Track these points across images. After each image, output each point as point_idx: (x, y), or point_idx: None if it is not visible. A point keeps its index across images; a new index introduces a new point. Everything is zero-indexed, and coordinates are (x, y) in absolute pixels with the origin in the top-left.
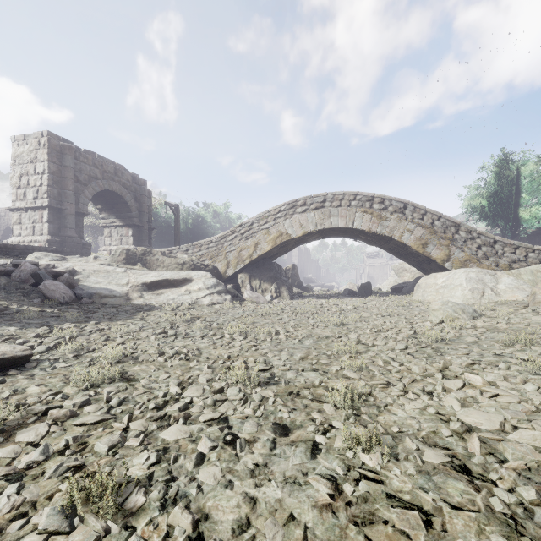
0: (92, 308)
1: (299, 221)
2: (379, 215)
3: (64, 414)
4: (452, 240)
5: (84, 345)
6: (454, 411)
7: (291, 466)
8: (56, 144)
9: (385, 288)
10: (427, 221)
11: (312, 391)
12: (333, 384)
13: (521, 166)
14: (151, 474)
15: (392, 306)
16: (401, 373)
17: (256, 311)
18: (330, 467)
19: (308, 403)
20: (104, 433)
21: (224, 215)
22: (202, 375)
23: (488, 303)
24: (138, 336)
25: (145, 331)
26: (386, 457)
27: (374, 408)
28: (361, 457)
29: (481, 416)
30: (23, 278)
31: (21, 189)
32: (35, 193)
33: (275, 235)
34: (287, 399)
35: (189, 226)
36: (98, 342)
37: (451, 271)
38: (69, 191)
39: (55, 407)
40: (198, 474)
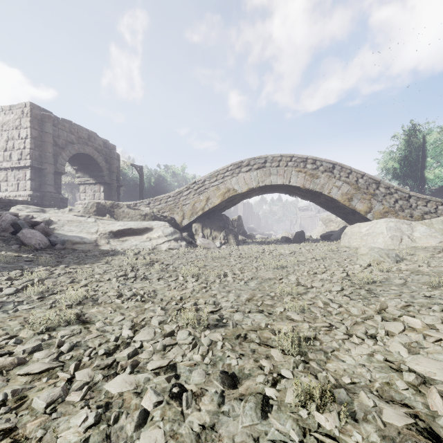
0: (64, 253)
1: (244, 179)
2: (311, 174)
3: (11, 362)
4: (373, 195)
5: (50, 287)
6: (402, 357)
7: (240, 428)
8: (37, 113)
9: (314, 236)
10: (352, 178)
11: (259, 334)
12: (278, 326)
13: (427, 135)
14: (87, 440)
15: (323, 251)
16: (342, 314)
17: (207, 255)
18: (283, 431)
19: (256, 348)
20: (47, 384)
21: (181, 175)
22: (155, 317)
23: (406, 249)
24: (101, 279)
25: (108, 274)
26: (343, 418)
27: (322, 354)
28: (316, 417)
29: (432, 365)
30: (3, 227)
31: (7, 152)
32: (19, 155)
33: (223, 191)
34: (235, 343)
35: (152, 184)
36: (64, 284)
37: (373, 221)
38: (49, 153)
39: (4, 353)
40: (138, 440)
